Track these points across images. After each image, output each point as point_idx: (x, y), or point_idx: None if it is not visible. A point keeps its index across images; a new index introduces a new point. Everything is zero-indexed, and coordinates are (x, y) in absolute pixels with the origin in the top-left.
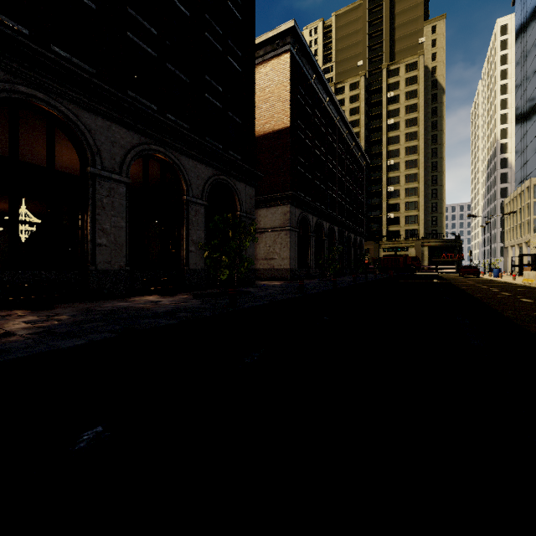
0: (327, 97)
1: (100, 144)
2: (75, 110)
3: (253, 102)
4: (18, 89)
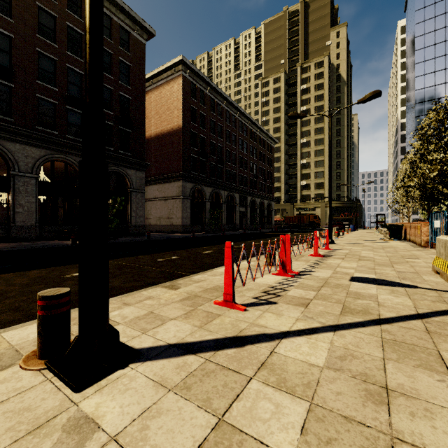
0: (225, 100)
1: (18, 158)
2: (2, 142)
3: (143, 116)
4: None
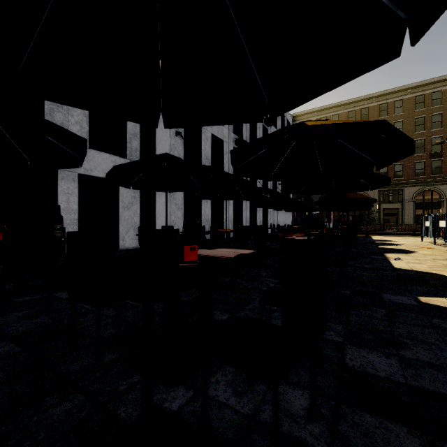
0: None
1: (445, 192)
2: (437, 186)
3: None
4: (423, 188)
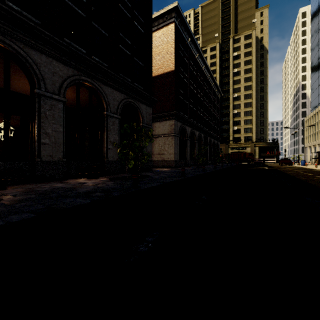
0: (197, 53)
1: (44, 73)
2: (25, 48)
3: (151, 53)
4: None
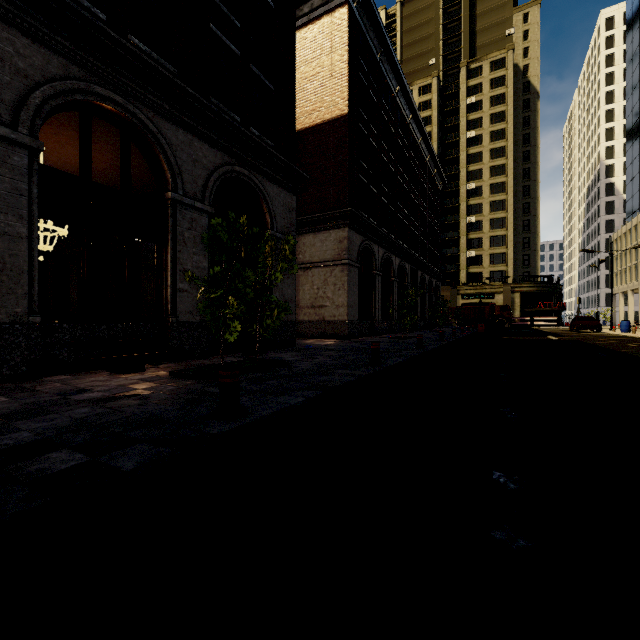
0: (397, 85)
1: None
2: None
3: (292, 62)
4: None
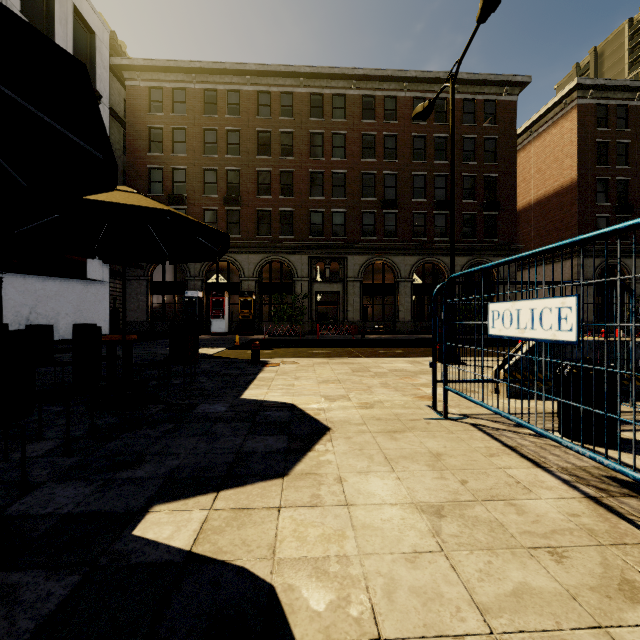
0: None
1: (400, 267)
2: (391, 258)
3: (514, 190)
4: (373, 259)
